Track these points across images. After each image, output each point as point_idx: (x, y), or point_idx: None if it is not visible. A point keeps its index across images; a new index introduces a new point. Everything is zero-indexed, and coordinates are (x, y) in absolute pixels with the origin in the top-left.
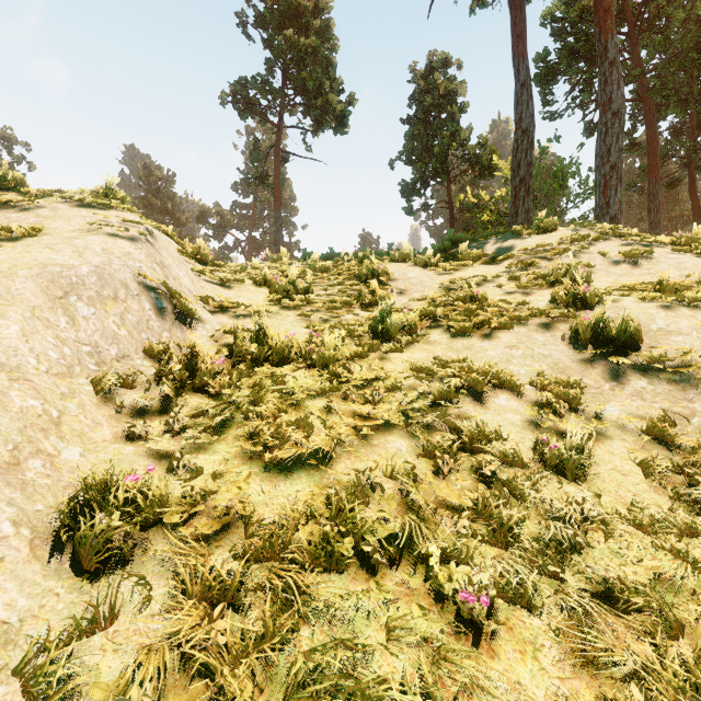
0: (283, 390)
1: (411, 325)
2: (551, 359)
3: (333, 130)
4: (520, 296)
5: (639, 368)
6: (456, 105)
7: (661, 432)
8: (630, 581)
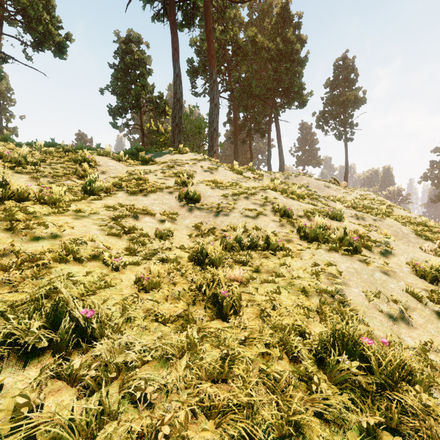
0: (26, 212)
1: (107, 188)
2: (169, 205)
3: (53, 53)
4: (164, 180)
5: (198, 208)
6: (145, 69)
7: (197, 226)
8: (170, 256)
